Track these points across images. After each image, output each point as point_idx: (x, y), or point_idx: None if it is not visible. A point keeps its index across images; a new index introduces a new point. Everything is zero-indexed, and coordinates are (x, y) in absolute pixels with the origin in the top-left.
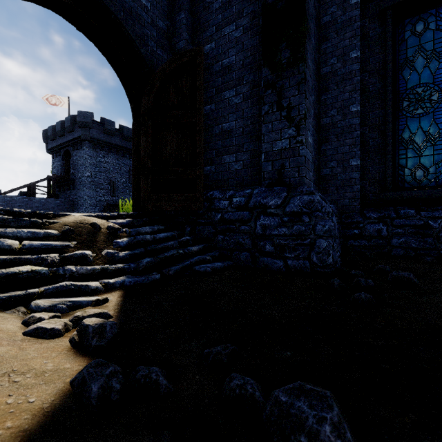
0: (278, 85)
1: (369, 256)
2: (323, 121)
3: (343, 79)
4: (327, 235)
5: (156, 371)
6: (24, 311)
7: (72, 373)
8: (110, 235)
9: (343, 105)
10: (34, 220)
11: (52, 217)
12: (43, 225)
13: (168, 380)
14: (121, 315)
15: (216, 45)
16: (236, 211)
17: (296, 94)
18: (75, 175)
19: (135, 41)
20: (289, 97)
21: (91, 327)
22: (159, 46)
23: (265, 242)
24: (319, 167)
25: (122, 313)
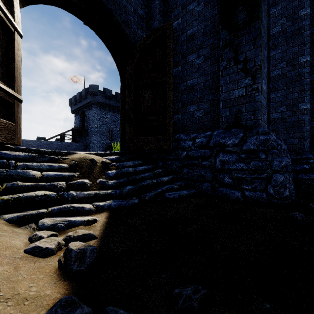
0: (235, 43)
1: None
2: (273, 73)
3: (292, 35)
4: (284, 170)
5: None
6: (34, 227)
7: (49, 303)
8: (103, 167)
9: (292, 57)
10: (53, 157)
11: (65, 155)
12: (58, 160)
13: None
14: (104, 236)
15: (182, 20)
16: (198, 149)
17: (252, 48)
18: (88, 126)
19: (122, 24)
20: (245, 52)
21: (74, 251)
22: (139, 28)
23: (224, 175)
24: (269, 112)
25: (105, 234)
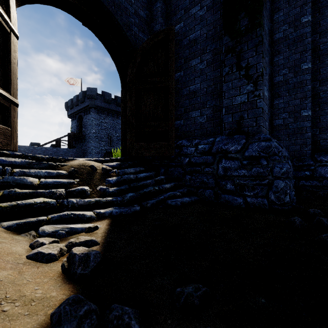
0: (237, 49)
1: (322, 195)
2: (275, 79)
3: (294, 41)
4: (285, 176)
5: (129, 313)
6: (34, 234)
7: (55, 304)
8: (103, 174)
9: (294, 64)
10: (51, 163)
11: (63, 161)
12: (56, 167)
13: (140, 323)
14: (106, 242)
15: (184, 24)
16: (201, 156)
17: (254, 55)
18: (85, 132)
19: (122, 27)
20: (247, 58)
21: (78, 255)
22: (140, 30)
23: (226, 182)
24: (271, 118)
25: (107, 240)
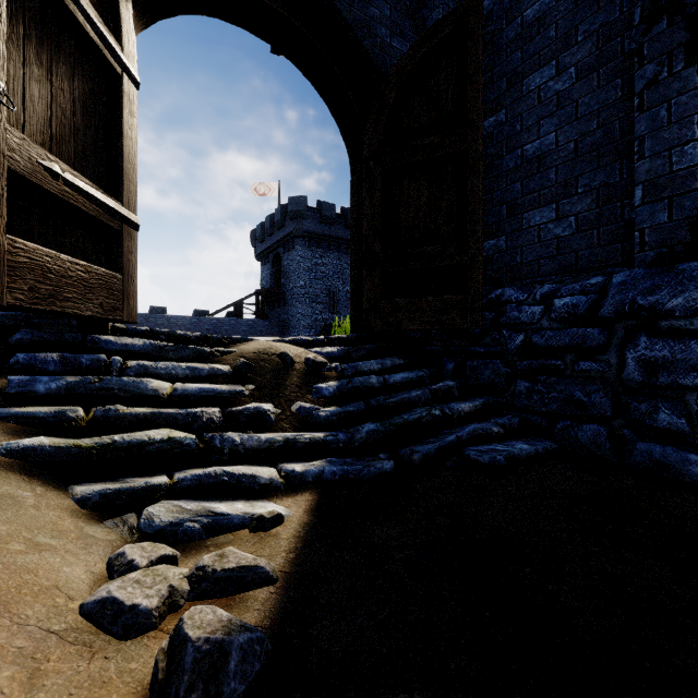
0: (691, 0)
1: None
2: None
3: None
4: None
5: None
6: (133, 524)
7: None
8: (308, 374)
9: None
10: (200, 349)
11: (228, 344)
12: (212, 356)
13: None
14: (297, 576)
15: None
16: (563, 328)
17: None
18: (286, 286)
19: (353, 28)
20: None
21: (192, 646)
22: (394, 33)
23: (655, 405)
24: None
25: (300, 568)
